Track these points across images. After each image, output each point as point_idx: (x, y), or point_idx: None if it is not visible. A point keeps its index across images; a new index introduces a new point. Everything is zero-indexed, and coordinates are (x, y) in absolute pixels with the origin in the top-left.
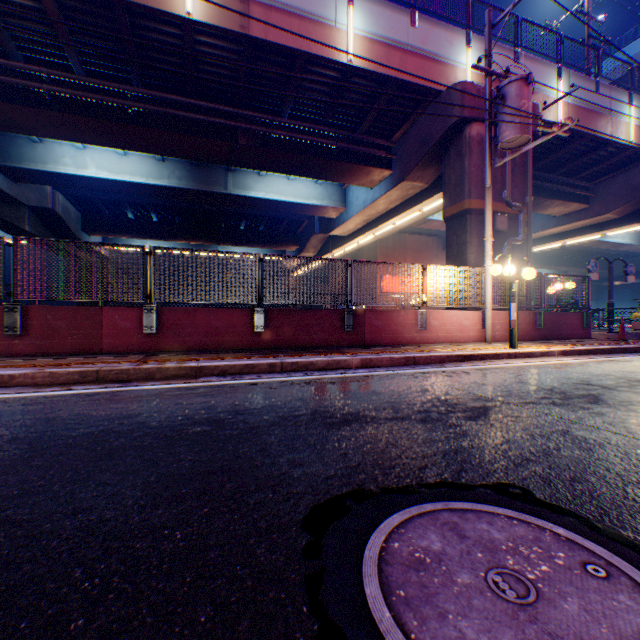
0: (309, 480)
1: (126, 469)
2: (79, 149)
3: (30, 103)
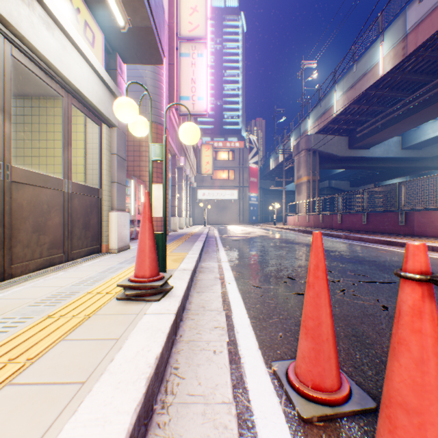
0: (252, 236)
1: (258, 234)
2: (432, 122)
3: (375, 133)
